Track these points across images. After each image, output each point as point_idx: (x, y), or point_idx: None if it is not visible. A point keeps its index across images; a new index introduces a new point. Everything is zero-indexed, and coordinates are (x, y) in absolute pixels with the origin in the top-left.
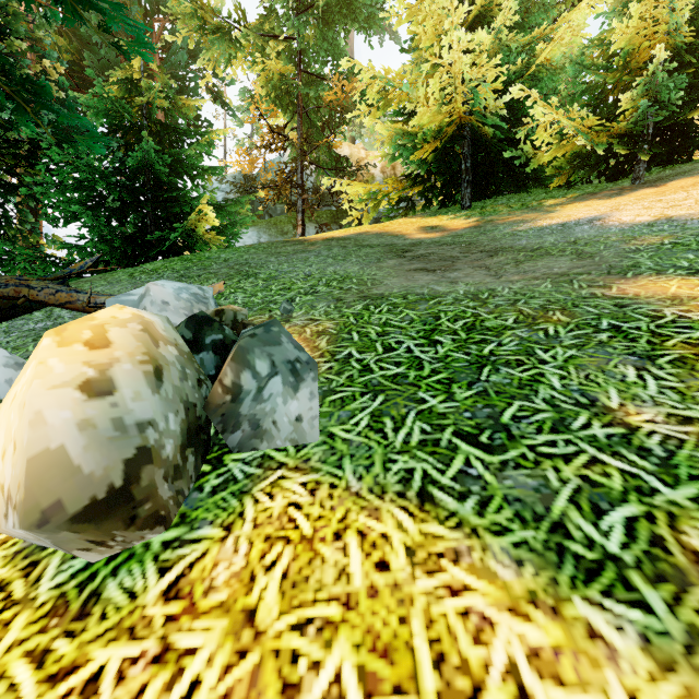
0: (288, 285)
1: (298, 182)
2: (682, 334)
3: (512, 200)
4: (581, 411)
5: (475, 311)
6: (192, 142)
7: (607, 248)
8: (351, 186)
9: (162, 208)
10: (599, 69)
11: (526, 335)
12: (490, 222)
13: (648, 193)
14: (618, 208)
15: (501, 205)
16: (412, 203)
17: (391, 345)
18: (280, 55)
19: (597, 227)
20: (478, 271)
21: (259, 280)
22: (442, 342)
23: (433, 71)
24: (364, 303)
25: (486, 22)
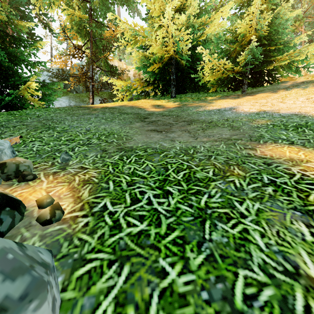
0: (73, 137)
1: (90, 76)
2: (313, 190)
3: (193, 95)
4: (293, 283)
5: (188, 164)
6: (25, 46)
7: (244, 124)
8: (117, 80)
9: (3, 81)
10: (230, 41)
11: (224, 187)
12: (185, 105)
13: (250, 98)
14: (240, 104)
15: (189, 97)
16: (148, 92)
17: (136, 196)
18: (80, 8)
19: (235, 113)
20: (185, 133)
21: (55, 132)
22: (172, 193)
23: (158, 29)
24: (120, 154)
25: (182, 11)
